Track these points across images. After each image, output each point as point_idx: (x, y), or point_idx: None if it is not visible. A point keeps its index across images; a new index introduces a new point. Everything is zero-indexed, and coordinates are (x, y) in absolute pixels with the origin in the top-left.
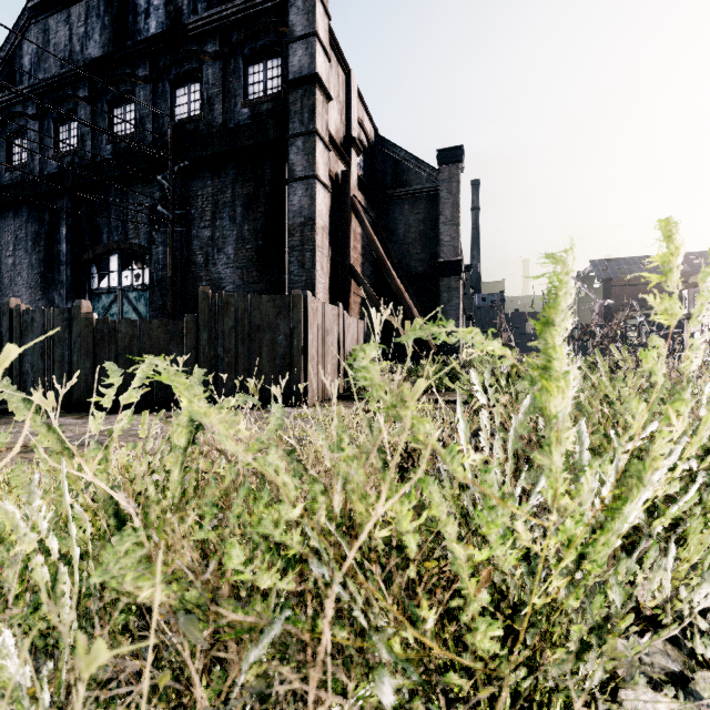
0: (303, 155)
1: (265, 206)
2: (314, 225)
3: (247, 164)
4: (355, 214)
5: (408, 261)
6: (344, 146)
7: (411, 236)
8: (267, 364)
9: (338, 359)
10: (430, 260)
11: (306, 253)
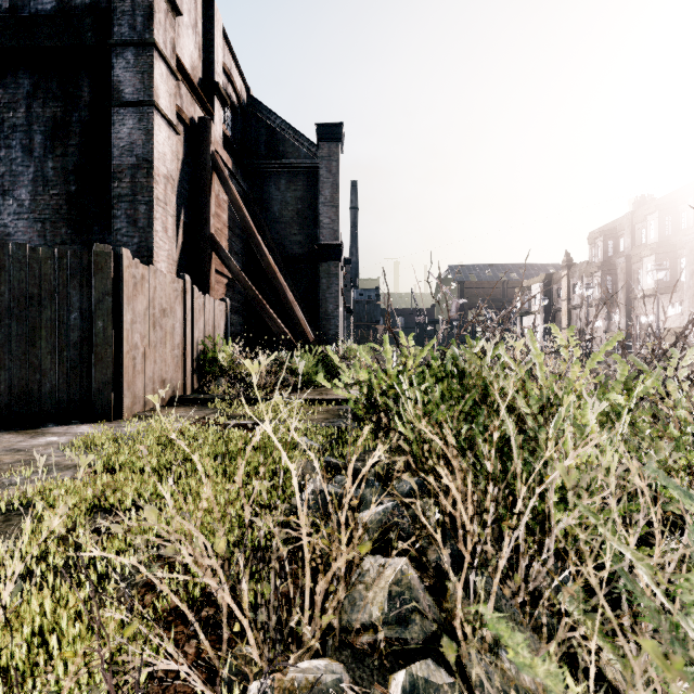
0: (135, 73)
1: (81, 138)
2: (151, 170)
3: (52, 75)
4: (217, 173)
5: (285, 241)
6: (204, 91)
7: (288, 215)
8: (48, 357)
9: (184, 350)
10: (309, 242)
11: (140, 206)
